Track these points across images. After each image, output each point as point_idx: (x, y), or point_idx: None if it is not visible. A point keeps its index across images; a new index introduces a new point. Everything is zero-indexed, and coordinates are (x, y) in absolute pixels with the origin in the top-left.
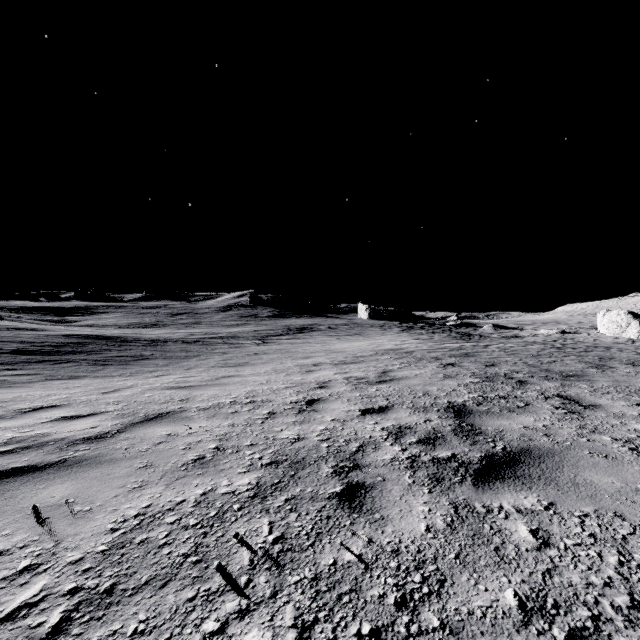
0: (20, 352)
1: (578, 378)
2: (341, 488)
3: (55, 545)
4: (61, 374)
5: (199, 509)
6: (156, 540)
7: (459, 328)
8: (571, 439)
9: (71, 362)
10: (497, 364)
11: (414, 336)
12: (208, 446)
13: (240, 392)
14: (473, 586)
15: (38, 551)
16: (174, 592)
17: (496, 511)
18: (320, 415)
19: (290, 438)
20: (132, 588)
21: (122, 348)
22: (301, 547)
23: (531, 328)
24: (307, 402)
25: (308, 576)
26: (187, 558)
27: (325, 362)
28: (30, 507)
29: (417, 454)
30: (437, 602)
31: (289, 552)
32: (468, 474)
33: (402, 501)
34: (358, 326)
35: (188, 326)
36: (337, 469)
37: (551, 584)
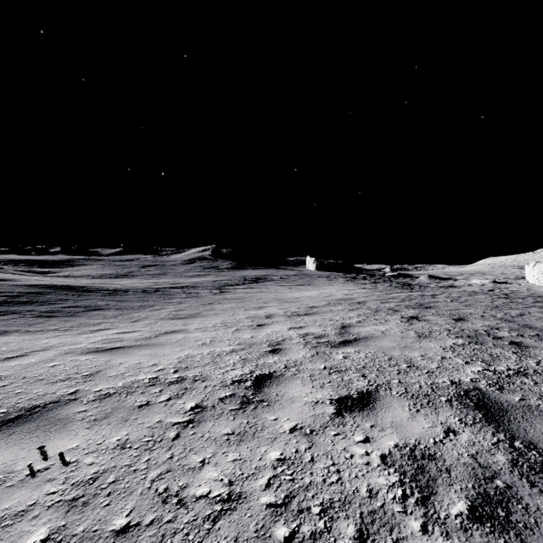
0: None
1: None
2: None
3: None
4: None
5: None
6: None
7: (397, 278)
8: None
9: (15, 314)
10: (465, 318)
11: (359, 286)
12: (28, 537)
13: (172, 359)
14: None
15: None
16: None
17: None
18: (272, 415)
19: (213, 497)
20: None
21: (80, 298)
22: None
23: (462, 278)
24: (254, 382)
25: None
26: None
27: (278, 313)
28: None
29: None
30: None
31: None
32: None
33: None
34: (307, 276)
35: (155, 276)
36: None
37: None
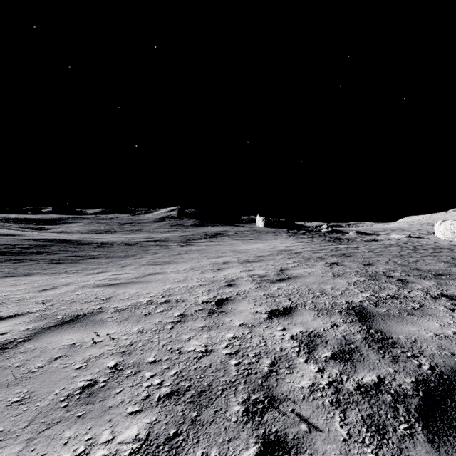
0: None
1: (448, 277)
2: (256, 449)
3: None
4: (18, 271)
5: None
6: None
7: (331, 234)
8: None
9: (31, 261)
10: (373, 263)
11: (299, 240)
12: (106, 363)
13: (159, 290)
14: None
15: None
16: None
17: None
18: (228, 318)
19: (197, 351)
20: None
21: (77, 249)
22: None
23: (384, 234)
24: (217, 302)
25: None
26: None
27: (233, 261)
28: None
29: (338, 378)
30: None
31: None
32: (412, 417)
33: None
34: (257, 232)
35: (132, 232)
36: (249, 406)
37: None
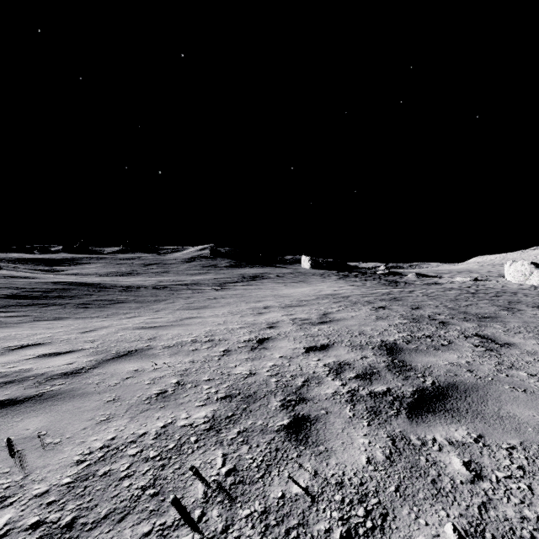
0: (14, 297)
1: (492, 319)
2: (288, 421)
3: (24, 477)
4: (47, 316)
5: (159, 441)
6: (118, 472)
7: (387, 276)
8: (492, 374)
9: (57, 305)
10: (421, 307)
11: (349, 283)
12: (170, 381)
13: (200, 332)
14: (414, 520)
15: (7, 483)
16: (131, 526)
17: (430, 443)
18: (269, 352)
19: (243, 373)
20: (91, 522)
21: (101, 293)
22: (252, 479)
23: (448, 276)
24: (258, 341)
25: (258, 509)
26: (145, 491)
27: (274, 305)
28: (4, 440)
29: (356, 388)
30: (381, 537)
31: (240, 485)
32: (402, 407)
33: (344, 433)
34: (302, 274)
35: (158, 274)
36: (285, 403)
37: (487, 518)
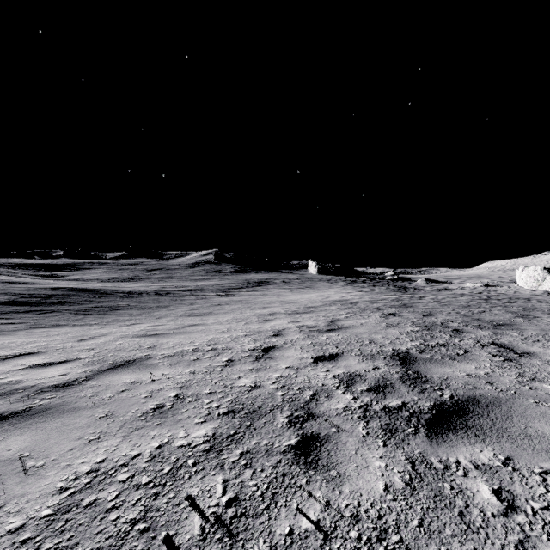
0: (11, 303)
1: (508, 327)
2: (296, 440)
3: None
4: (45, 323)
5: (153, 464)
6: (104, 502)
7: (396, 282)
8: (514, 387)
9: (55, 312)
10: (433, 314)
11: (357, 289)
12: (168, 394)
13: (203, 340)
14: None
15: None
16: None
17: (454, 467)
18: (275, 362)
19: (247, 386)
20: None
21: (102, 299)
22: (255, 511)
23: (458, 282)
24: (263, 350)
25: (262, 549)
26: (134, 525)
27: (280, 312)
28: None
29: (368, 403)
30: None
31: (243, 518)
32: (420, 425)
33: (358, 455)
34: (308, 280)
35: (161, 280)
36: (292, 419)
37: None
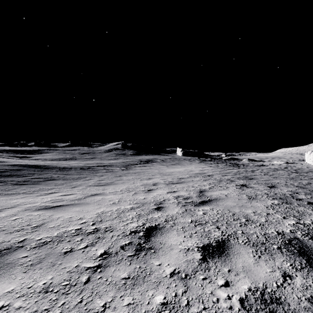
0: None
1: None
2: None
3: None
4: None
5: None
6: None
7: (230, 160)
8: None
9: (1, 182)
10: (275, 185)
11: (208, 165)
12: None
13: (92, 215)
14: None
15: None
16: None
17: None
18: (157, 261)
19: None
20: None
21: (42, 172)
22: None
23: (268, 160)
24: (145, 232)
25: None
26: None
27: (160, 182)
28: None
29: None
30: None
31: None
32: None
33: None
34: (177, 159)
35: (88, 159)
36: None
37: None
